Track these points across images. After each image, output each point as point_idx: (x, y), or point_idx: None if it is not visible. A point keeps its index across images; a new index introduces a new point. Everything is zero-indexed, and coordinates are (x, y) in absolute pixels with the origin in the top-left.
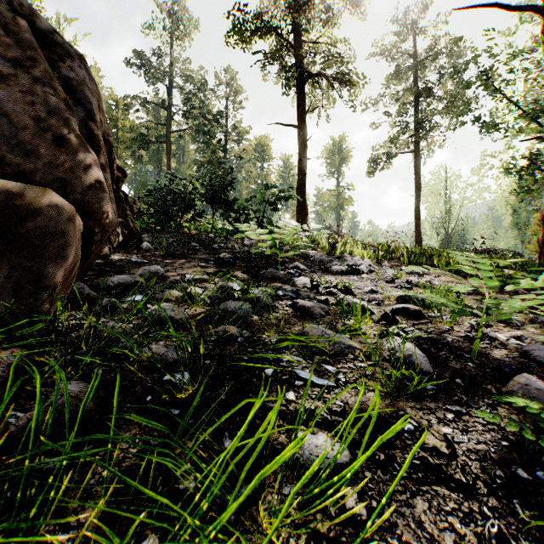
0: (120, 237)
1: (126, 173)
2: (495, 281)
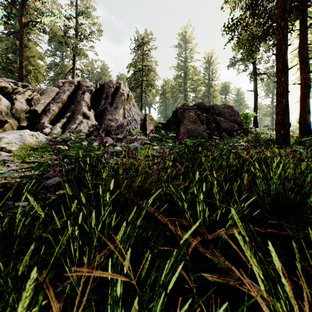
0: None
1: None
2: None
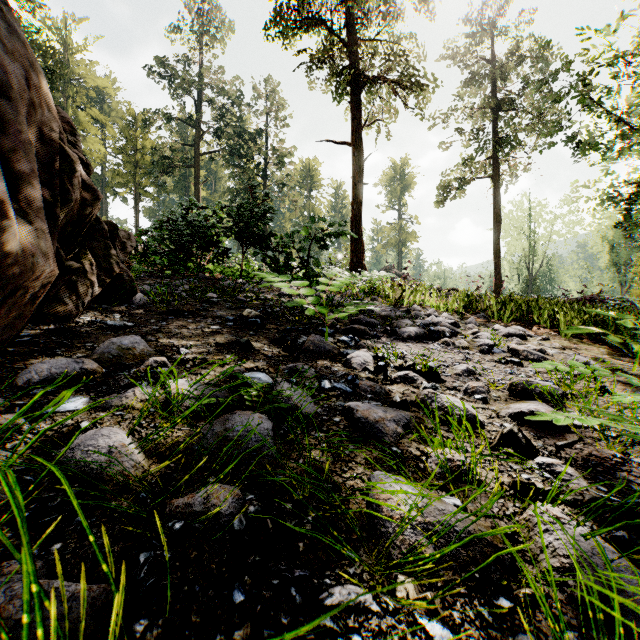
0: (96, 288)
1: (98, 194)
2: None
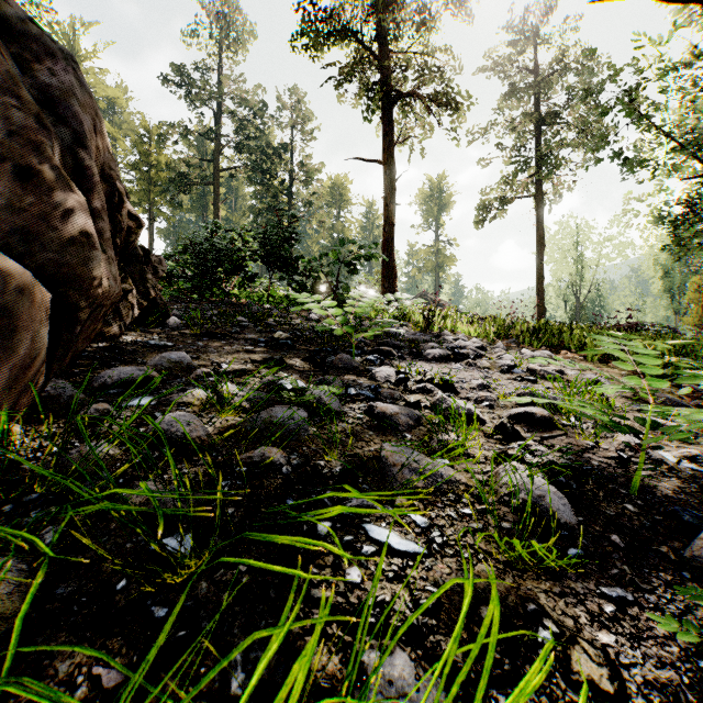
0: (136, 310)
1: (141, 223)
2: (667, 383)
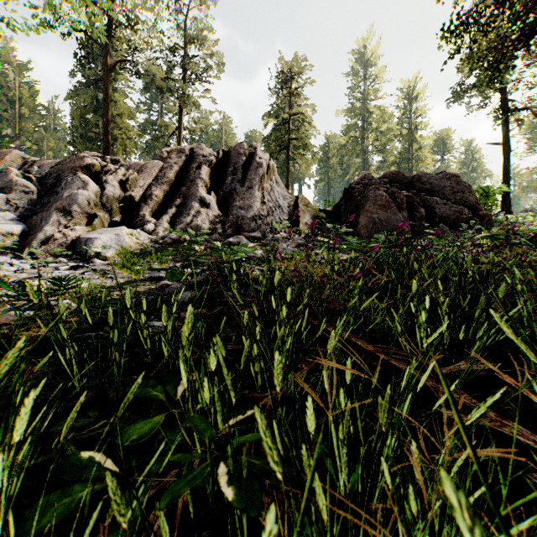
0: None
1: None
2: None
